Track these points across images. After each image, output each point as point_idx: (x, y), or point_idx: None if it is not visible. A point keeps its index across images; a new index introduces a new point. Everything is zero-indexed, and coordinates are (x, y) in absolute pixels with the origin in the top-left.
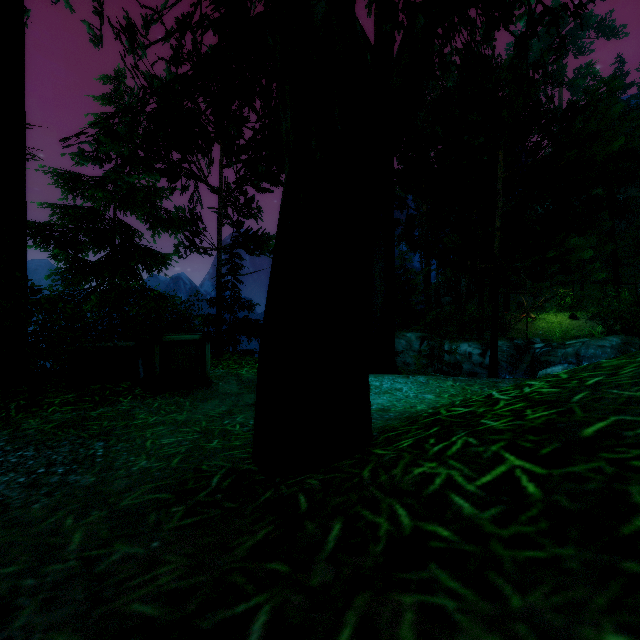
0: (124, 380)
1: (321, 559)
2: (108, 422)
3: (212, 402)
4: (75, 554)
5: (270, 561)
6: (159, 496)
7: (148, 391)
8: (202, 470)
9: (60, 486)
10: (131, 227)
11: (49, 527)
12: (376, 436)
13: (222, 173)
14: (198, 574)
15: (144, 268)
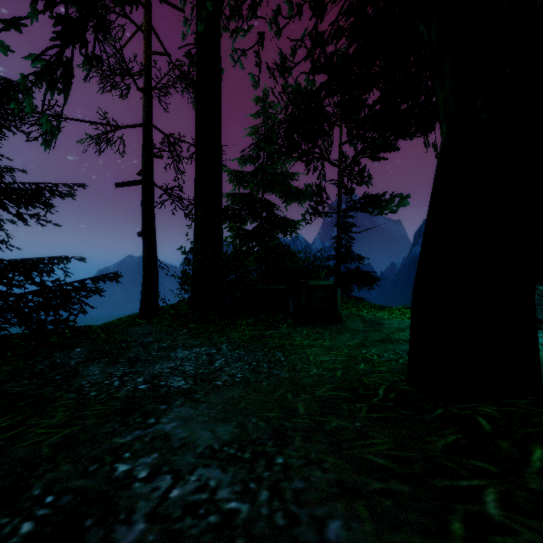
0: (279, 313)
1: (531, 472)
2: (278, 340)
3: (345, 335)
4: (306, 416)
5: (472, 459)
6: (341, 394)
7: (297, 322)
8: (365, 383)
9: (270, 375)
10: (272, 203)
11: (279, 397)
12: None
13: (341, 150)
14: (408, 451)
15: (281, 232)
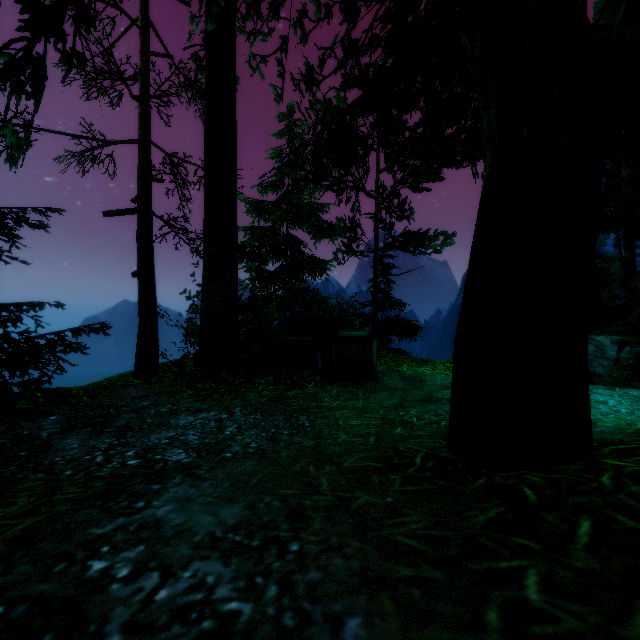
0: (305, 369)
1: (577, 548)
2: (303, 401)
3: (382, 394)
4: (329, 492)
5: (515, 536)
6: (372, 464)
7: (326, 379)
8: (400, 450)
9: (291, 443)
10: (298, 239)
11: (300, 470)
12: (597, 447)
13: (378, 178)
14: (444, 529)
15: (309, 274)
